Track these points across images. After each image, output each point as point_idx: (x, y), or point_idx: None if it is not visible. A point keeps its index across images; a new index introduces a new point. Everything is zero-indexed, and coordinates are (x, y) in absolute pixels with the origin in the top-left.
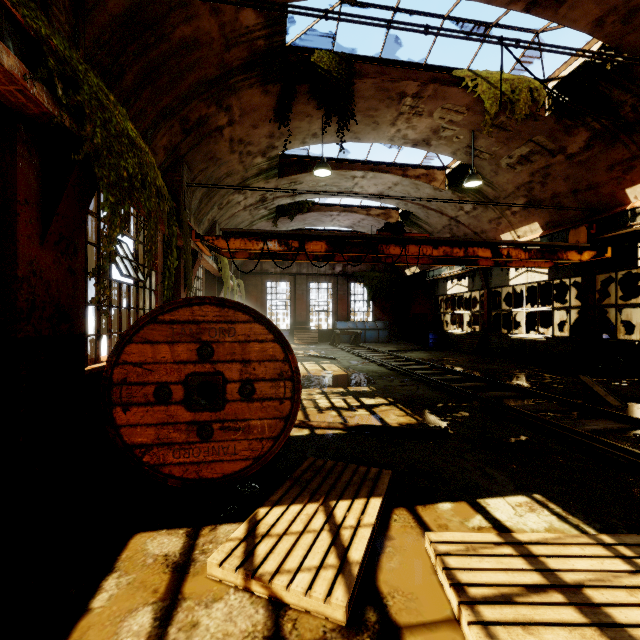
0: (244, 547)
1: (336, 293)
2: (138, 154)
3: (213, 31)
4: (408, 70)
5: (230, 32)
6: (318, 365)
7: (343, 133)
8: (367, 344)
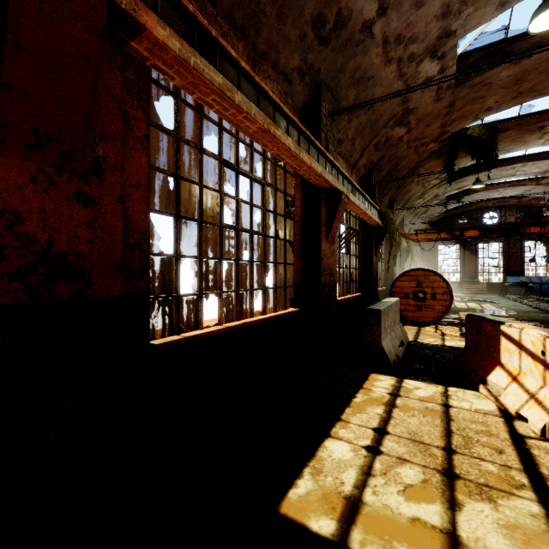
0: (434, 327)
1: (507, 251)
2: (393, 222)
3: (414, 157)
4: (543, 115)
5: (422, 153)
6: (478, 305)
7: (489, 169)
8: (542, 296)
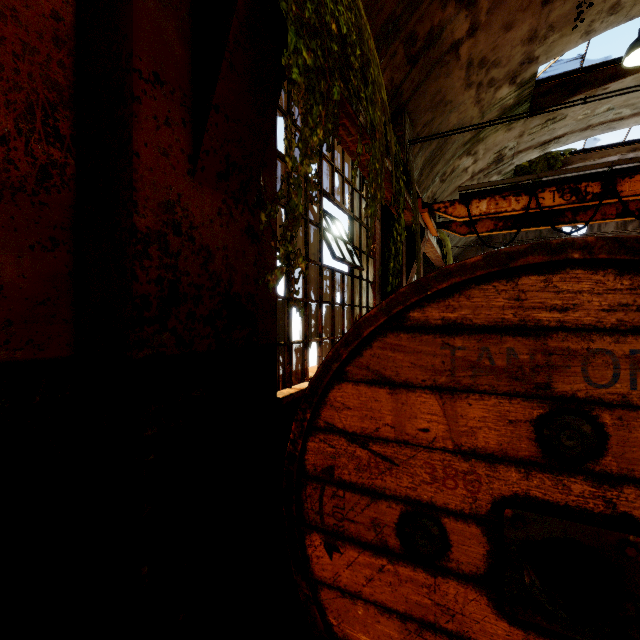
0: None
1: None
2: (355, 14)
3: None
4: None
5: None
6: None
7: None
8: None
